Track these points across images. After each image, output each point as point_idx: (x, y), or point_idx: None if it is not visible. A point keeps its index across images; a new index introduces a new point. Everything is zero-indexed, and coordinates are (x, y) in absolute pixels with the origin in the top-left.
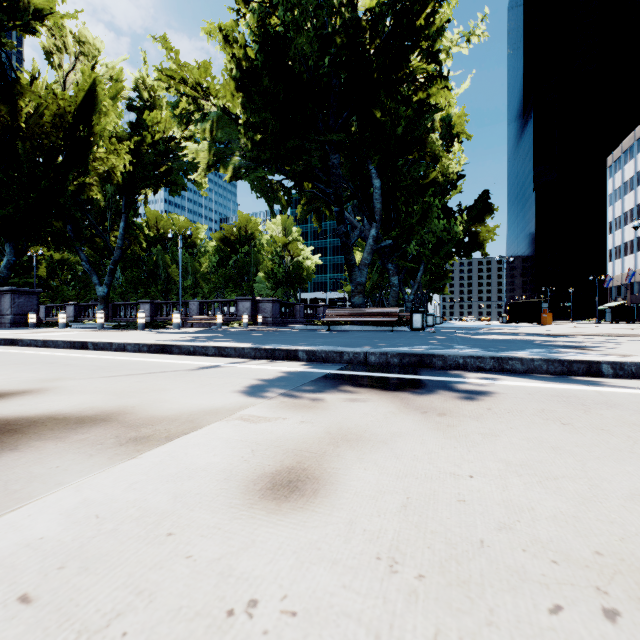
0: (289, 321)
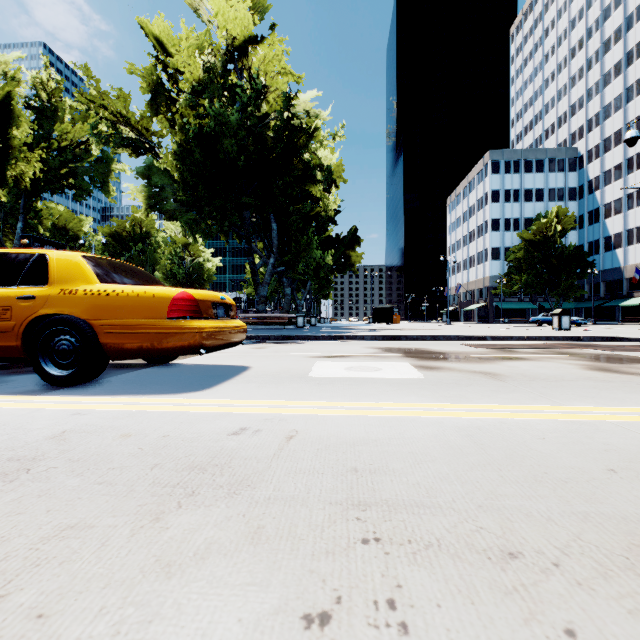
0: None
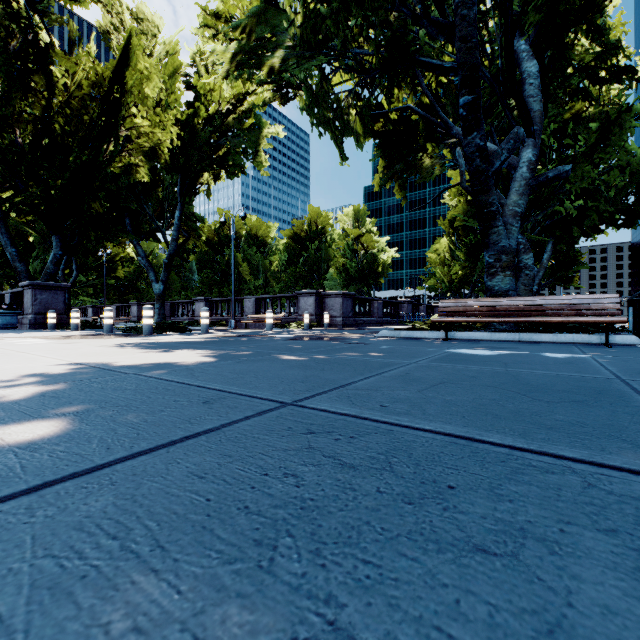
0: (364, 321)
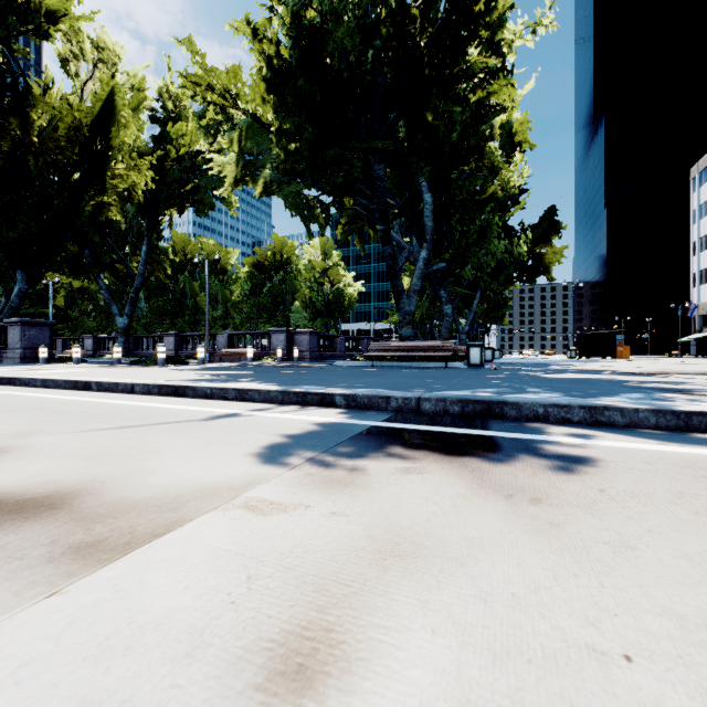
0: (328, 355)
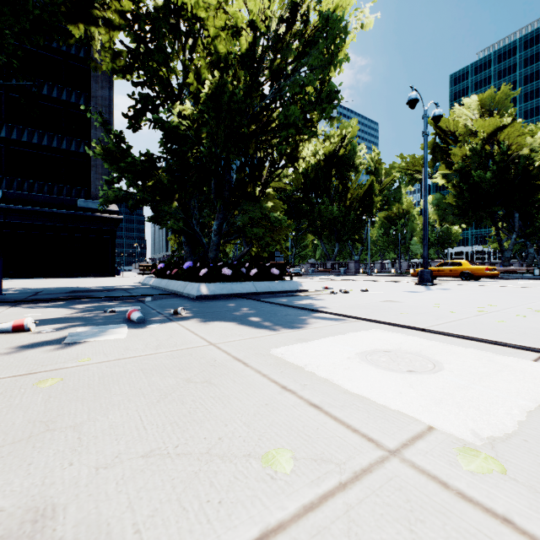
0: None
